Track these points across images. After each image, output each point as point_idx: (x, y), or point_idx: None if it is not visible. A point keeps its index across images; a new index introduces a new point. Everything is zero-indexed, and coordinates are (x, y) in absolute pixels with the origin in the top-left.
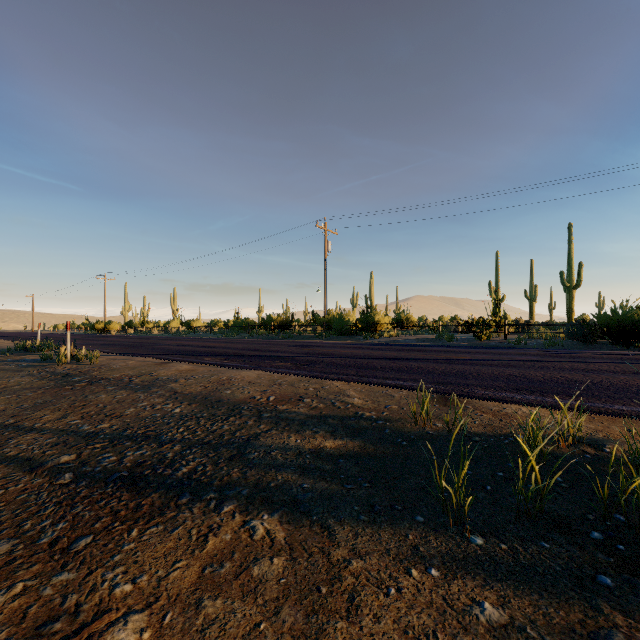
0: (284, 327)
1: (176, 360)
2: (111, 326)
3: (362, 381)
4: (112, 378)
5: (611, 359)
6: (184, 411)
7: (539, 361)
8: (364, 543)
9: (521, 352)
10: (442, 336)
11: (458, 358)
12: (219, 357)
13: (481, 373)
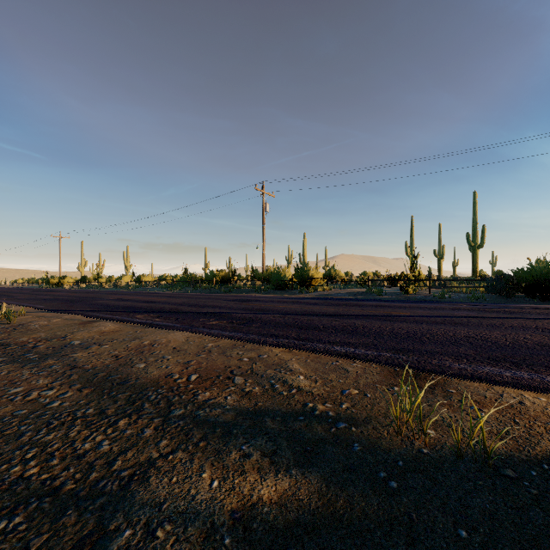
0: (226, 282)
1: (104, 318)
2: (65, 281)
3: (306, 348)
4: (14, 343)
5: (548, 314)
6: (65, 403)
7: (481, 317)
8: None
9: (454, 307)
10: (371, 290)
11: (398, 314)
12: (153, 314)
13: (435, 334)
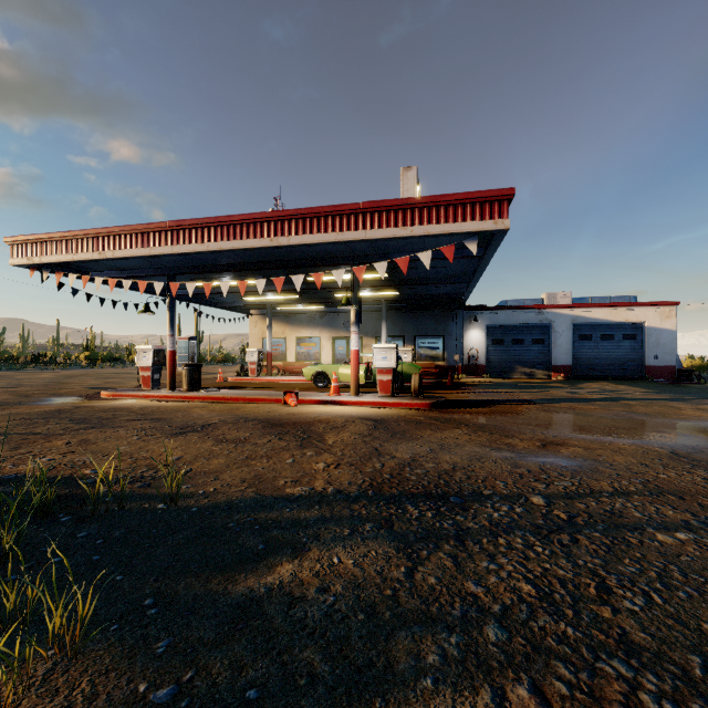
0: None
1: None
2: None
3: None
4: None
5: None
6: None
7: None
8: (238, 494)
9: None
10: None
11: None
12: None
13: None
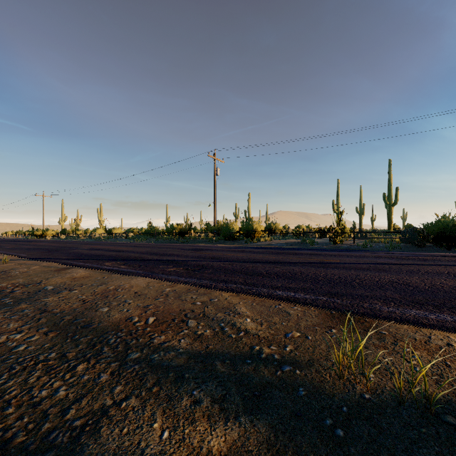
0: (183, 233)
1: (77, 265)
2: (48, 233)
3: (252, 292)
4: None
5: (455, 261)
6: (30, 347)
7: (400, 264)
8: None
9: (376, 255)
10: (305, 241)
11: (329, 261)
12: (119, 262)
13: (363, 279)
